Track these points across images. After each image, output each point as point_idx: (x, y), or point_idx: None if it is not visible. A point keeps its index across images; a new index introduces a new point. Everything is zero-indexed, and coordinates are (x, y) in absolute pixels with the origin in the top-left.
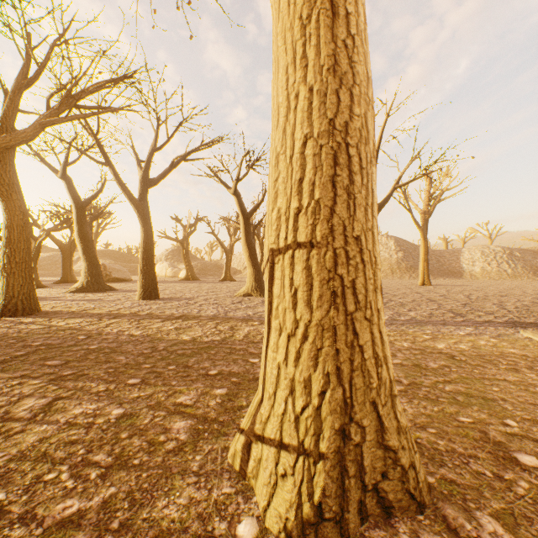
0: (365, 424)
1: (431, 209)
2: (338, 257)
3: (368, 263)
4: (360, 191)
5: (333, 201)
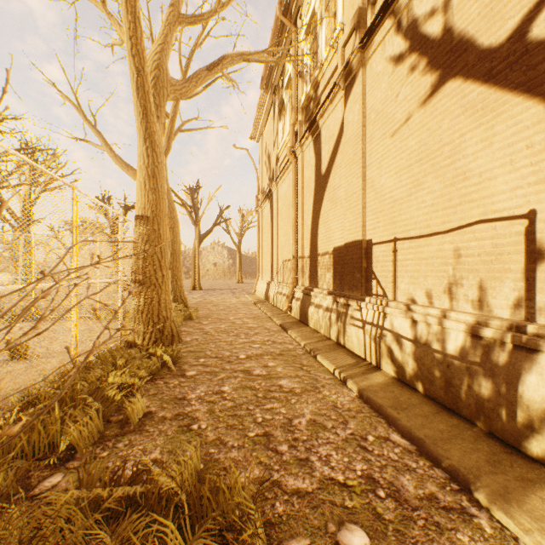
0: (179, 295)
1: (243, 234)
2: (174, 270)
3: (180, 271)
4: (178, 260)
5: (174, 262)
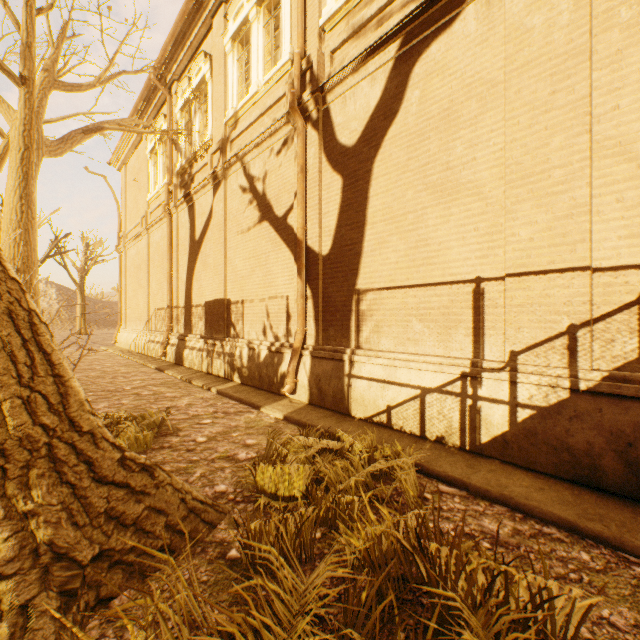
0: None
1: (89, 269)
2: None
3: None
4: None
5: None
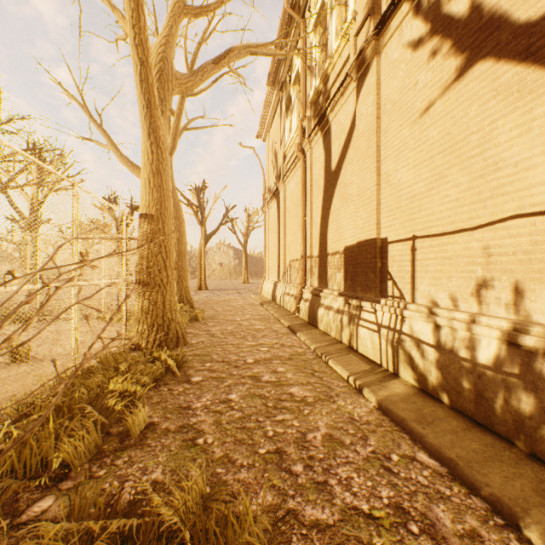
0: (184, 296)
1: (249, 234)
2: (180, 271)
3: (185, 271)
4: (184, 260)
5: (179, 261)
